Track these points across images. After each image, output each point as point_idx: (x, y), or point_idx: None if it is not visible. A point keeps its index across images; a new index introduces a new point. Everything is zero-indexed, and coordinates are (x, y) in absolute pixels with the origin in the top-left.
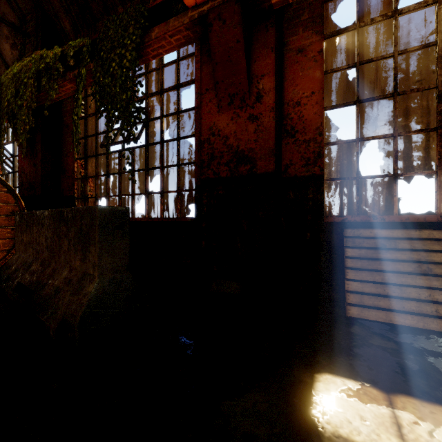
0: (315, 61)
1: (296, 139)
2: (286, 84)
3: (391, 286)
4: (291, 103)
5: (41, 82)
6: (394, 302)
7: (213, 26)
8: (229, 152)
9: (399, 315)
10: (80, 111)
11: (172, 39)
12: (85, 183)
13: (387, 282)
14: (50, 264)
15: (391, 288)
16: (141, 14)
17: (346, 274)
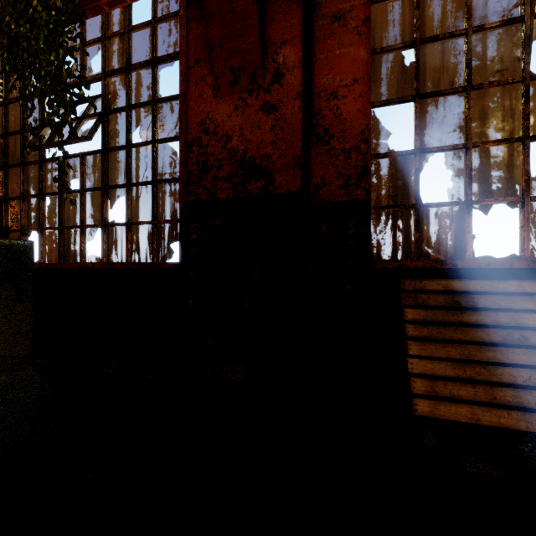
0: (359, 33)
1: (331, 148)
2: (317, 66)
3: (474, 365)
4: (324, 94)
5: None
6: (480, 391)
7: None
8: (232, 160)
9: (490, 411)
10: None
11: None
12: (4, 208)
13: (467, 359)
14: None
15: (474, 368)
16: None
17: (408, 348)
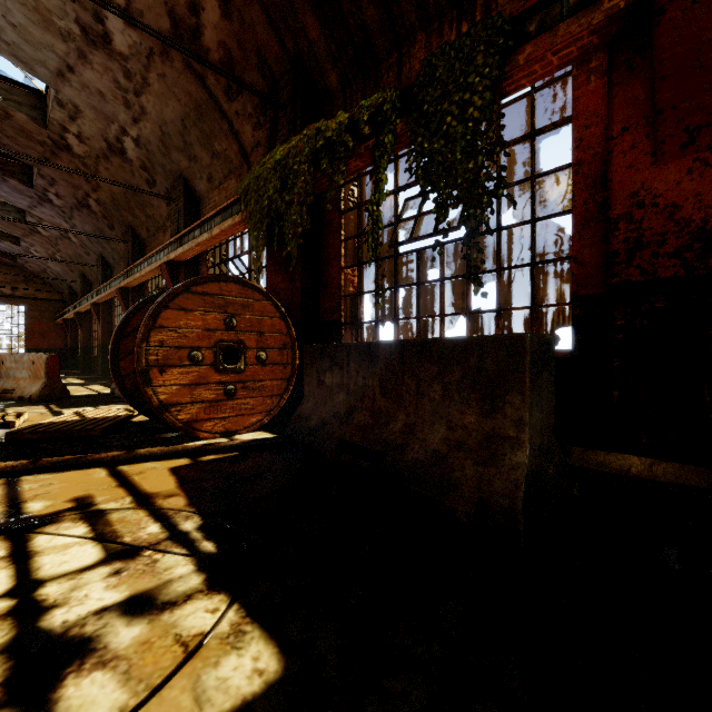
0: None
1: None
2: None
3: None
4: None
5: (320, 166)
6: None
7: (667, 13)
8: (682, 232)
9: None
10: (384, 198)
11: (554, 58)
12: (359, 301)
13: None
14: (393, 418)
15: None
16: (498, 30)
17: None
